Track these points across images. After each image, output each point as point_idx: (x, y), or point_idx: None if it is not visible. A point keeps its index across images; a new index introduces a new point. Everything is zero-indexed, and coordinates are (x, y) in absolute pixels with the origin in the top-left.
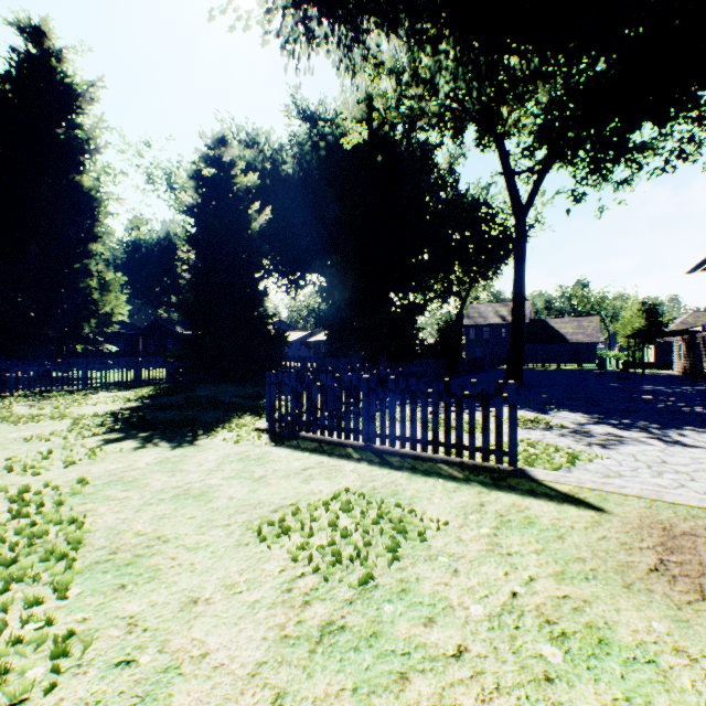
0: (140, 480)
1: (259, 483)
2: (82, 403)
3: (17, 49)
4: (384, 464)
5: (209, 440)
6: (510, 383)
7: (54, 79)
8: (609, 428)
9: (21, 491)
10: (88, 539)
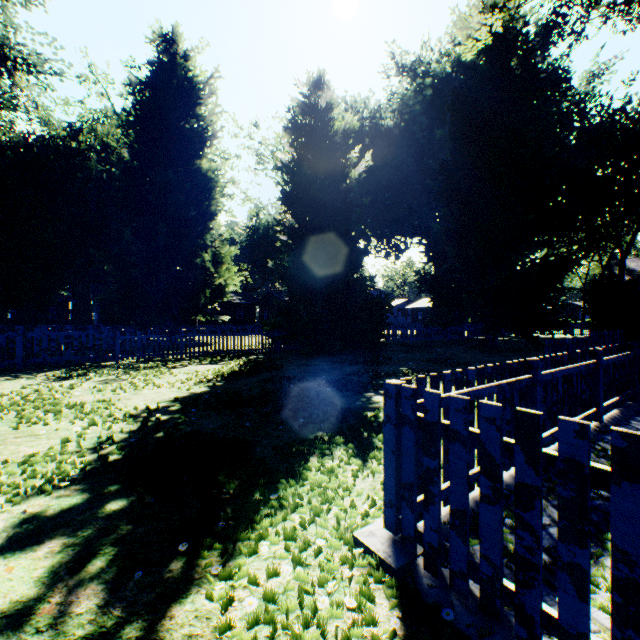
0: None
1: None
2: (147, 383)
3: (154, 58)
4: None
5: (210, 605)
6: None
7: (179, 76)
8: None
9: None
10: None
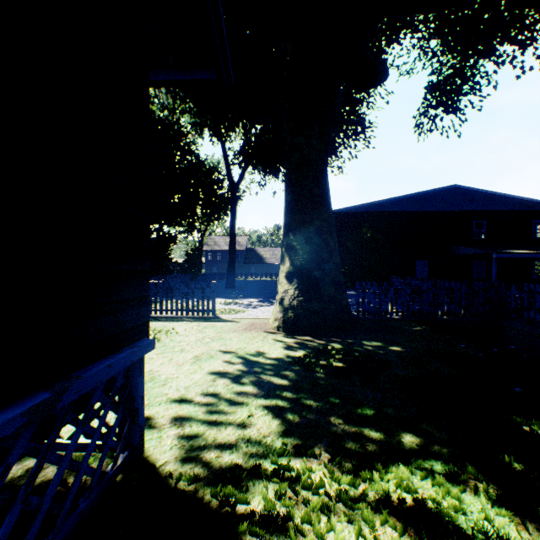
0: None
1: None
2: None
3: None
4: (159, 321)
5: None
6: (213, 282)
7: None
8: (260, 303)
9: None
10: None
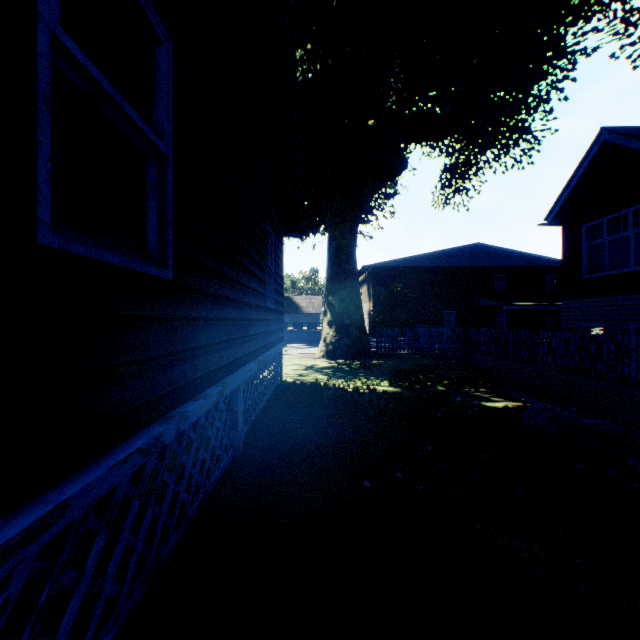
0: None
1: None
2: None
3: None
4: None
5: None
6: None
7: None
8: (306, 346)
9: None
10: None
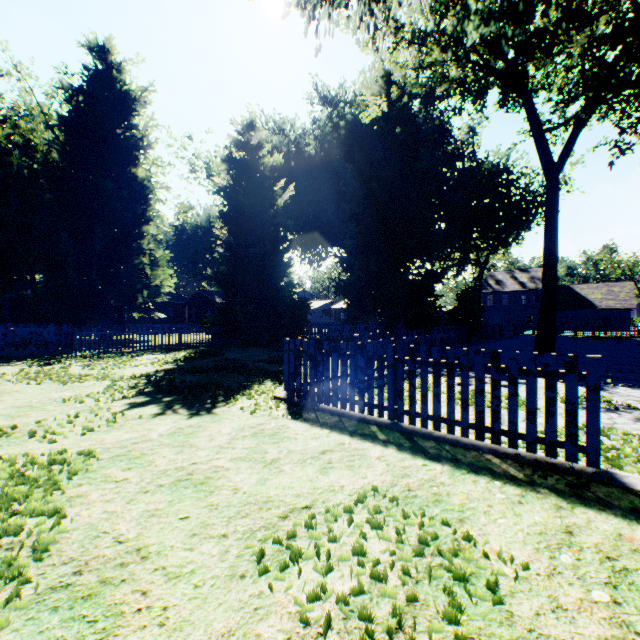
0: (146, 456)
1: (270, 470)
2: (126, 364)
3: (87, 66)
4: (416, 451)
5: (226, 408)
6: (589, 357)
7: (115, 88)
8: None
9: (27, 463)
10: (60, 544)
